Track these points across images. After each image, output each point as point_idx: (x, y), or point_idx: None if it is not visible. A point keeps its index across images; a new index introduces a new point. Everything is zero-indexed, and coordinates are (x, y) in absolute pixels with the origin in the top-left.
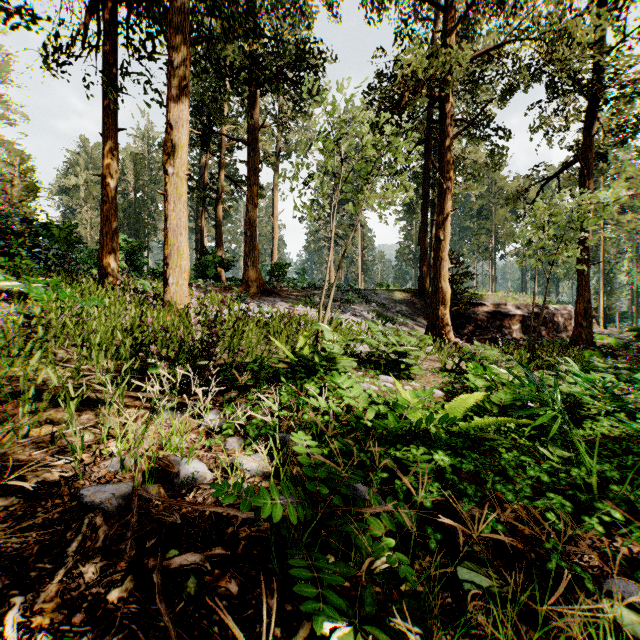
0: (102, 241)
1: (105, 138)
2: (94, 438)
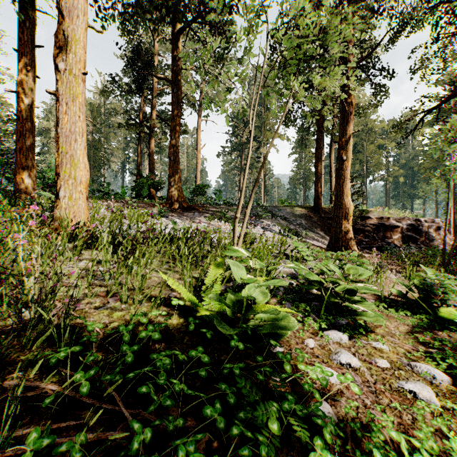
0: (16, 156)
1: (19, 54)
2: None
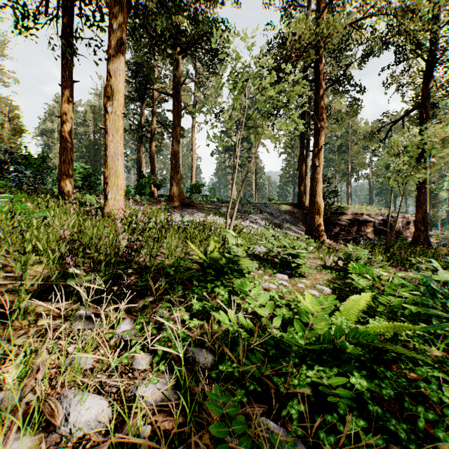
0: (60, 166)
1: (62, 88)
2: None
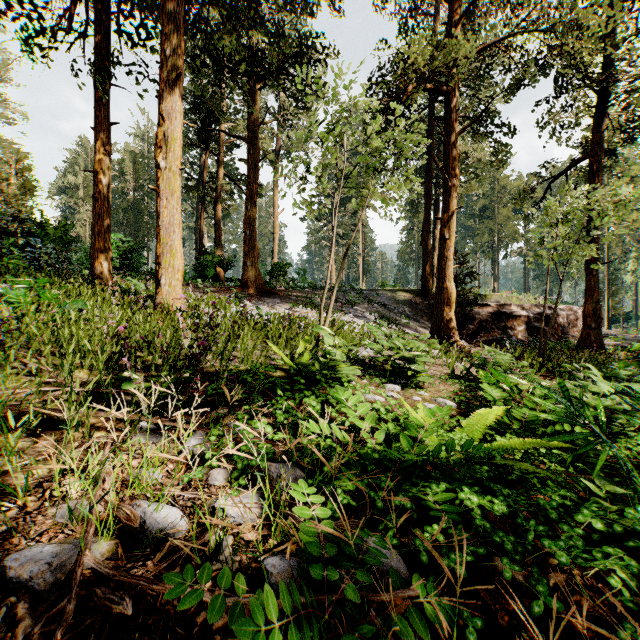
0: (94, 240)
1: (97, 132)
2: (48, 473)
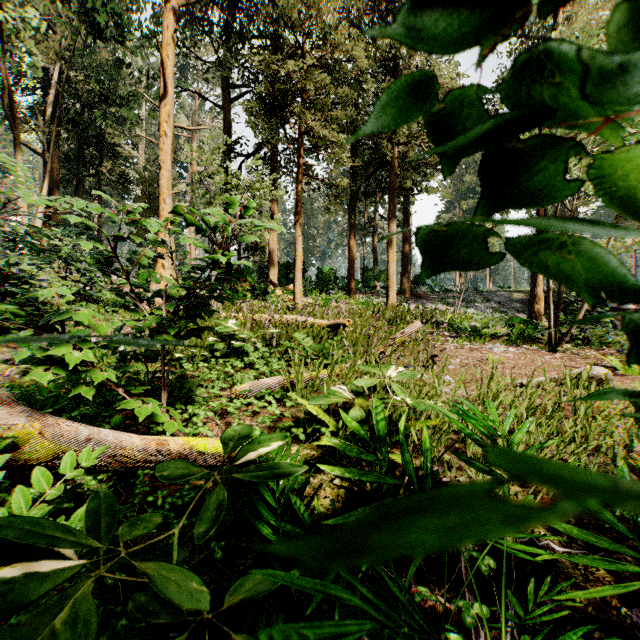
0: (349, 277)
1: (350, 231)
2: None
